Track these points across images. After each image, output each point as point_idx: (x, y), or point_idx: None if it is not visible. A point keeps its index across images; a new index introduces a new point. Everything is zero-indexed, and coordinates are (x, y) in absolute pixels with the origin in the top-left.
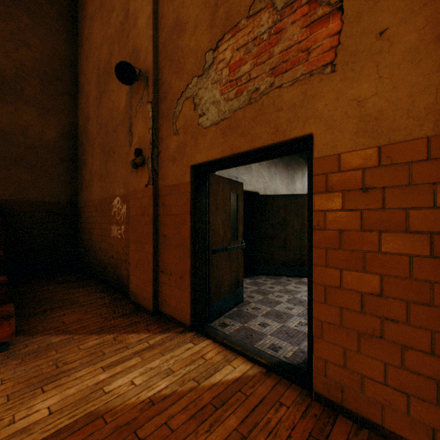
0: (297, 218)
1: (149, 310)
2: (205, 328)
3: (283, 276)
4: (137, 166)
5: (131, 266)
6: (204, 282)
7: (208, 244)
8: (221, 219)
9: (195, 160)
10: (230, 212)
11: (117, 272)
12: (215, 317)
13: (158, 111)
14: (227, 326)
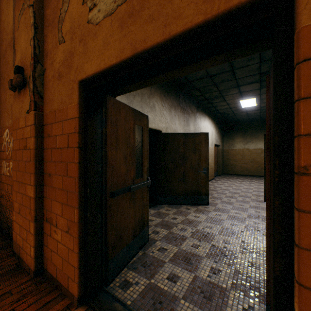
0: (194, 154)
1: (30, 269)
2: (100, 299)
3: (183, 204)
4: (19, 89)
5: (14, 210)
6: (99, 235)
7: (105, 185)
8: (123, 154)
9: (84, 72)
10: (134, 146)
11: (7, 214)
12: (115, 275)
13: (43, 19)
14: (129, 287)
